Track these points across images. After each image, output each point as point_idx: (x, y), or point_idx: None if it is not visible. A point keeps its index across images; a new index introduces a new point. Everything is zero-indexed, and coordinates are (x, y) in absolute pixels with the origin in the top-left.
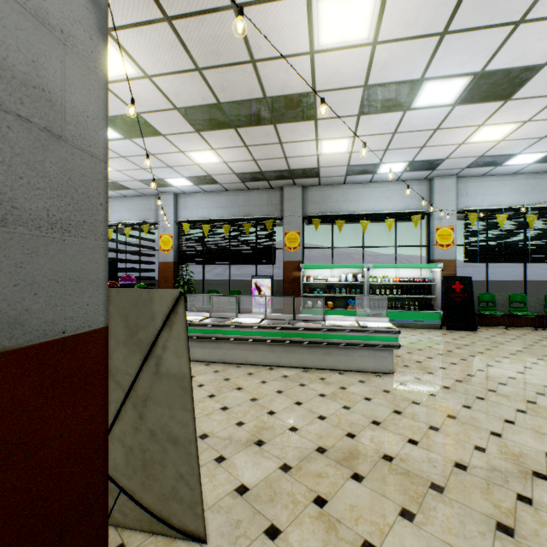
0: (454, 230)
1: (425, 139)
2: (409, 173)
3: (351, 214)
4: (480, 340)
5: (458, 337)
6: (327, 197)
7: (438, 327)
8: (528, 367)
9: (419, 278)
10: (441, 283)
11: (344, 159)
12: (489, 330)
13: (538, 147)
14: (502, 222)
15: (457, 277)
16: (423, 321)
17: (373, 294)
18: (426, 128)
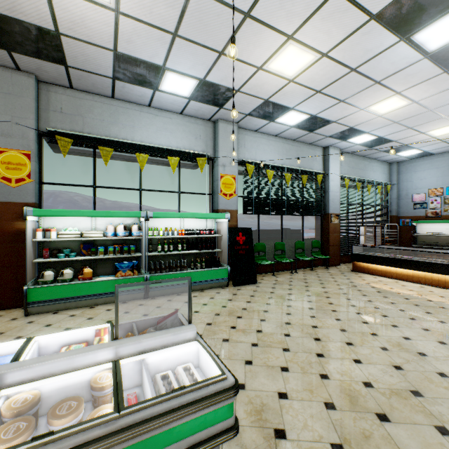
0: (236, 179)
1: (228, 35)
2: (197, 103)
3: (124, 141)
4: (270, 298)
5: (249, 296)
6: (86, 109)
7: (225, 285)
8: (350, 343)
9: (205, 229)
10: (225, 234)
11: (107, 28)
12: (264, 279)
13: (307, 105)
14: (270, 177)
15: (241, 228)
16: (212, 280)
17: (154, 251)
18: (236, 3)
